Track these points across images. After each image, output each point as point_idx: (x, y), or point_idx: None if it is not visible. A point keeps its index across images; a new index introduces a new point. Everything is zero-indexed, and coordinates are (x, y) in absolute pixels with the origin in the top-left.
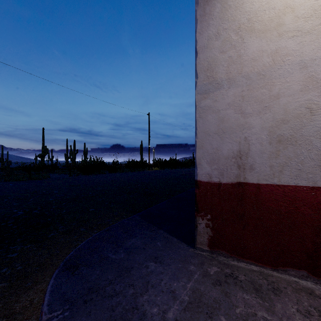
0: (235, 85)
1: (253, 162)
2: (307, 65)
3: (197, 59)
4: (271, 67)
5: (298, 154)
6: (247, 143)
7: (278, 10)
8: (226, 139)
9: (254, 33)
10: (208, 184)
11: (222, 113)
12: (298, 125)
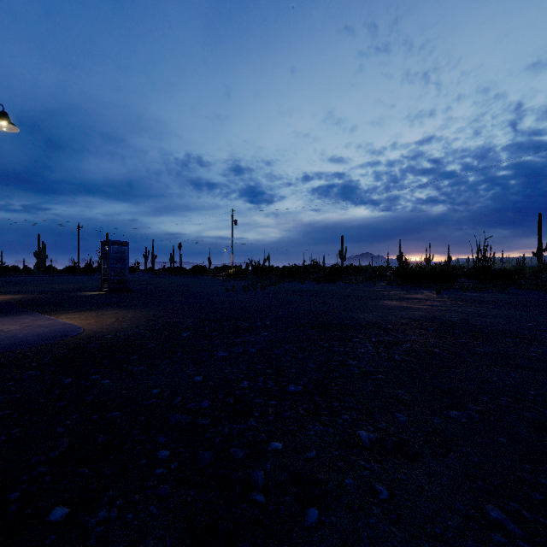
0: None
1: None
2: None
3: None
4: None
5: None
6: None
7: None
8: None
9: None
10: None
11: None
12: None
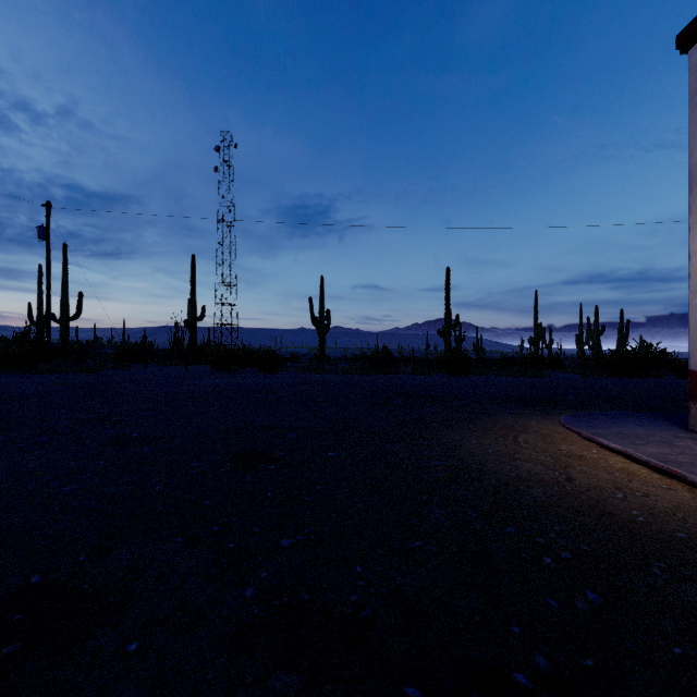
0: None
1: None
2: None
3: (689, 262)
4: None
5: None
6: None
7: None
8: None
9: None
10: None
11: None
12: None
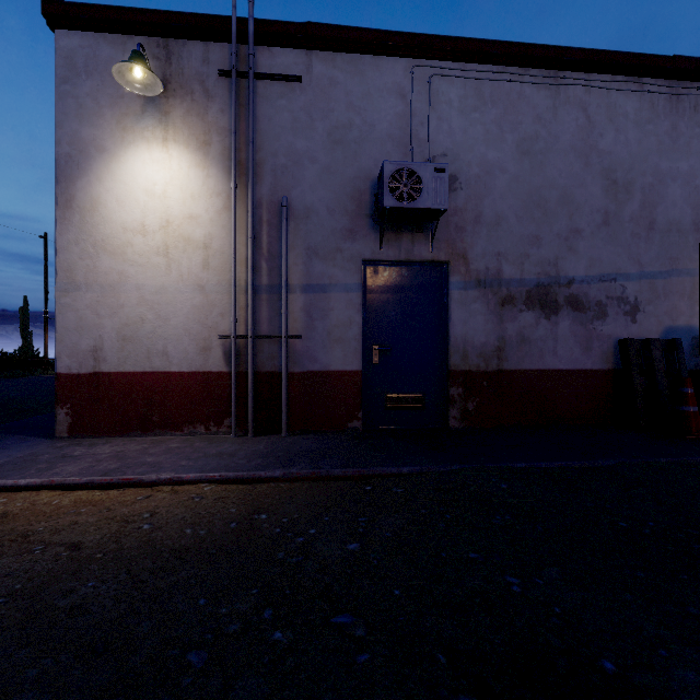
0: (93, 290)
1: (106, 355)
2: (141, 288)
3: (57, 258)
4: (119, 283)
5: (136, 349)
6: (102, 340)
7: (123, 242)
8: (85, 336)
9: (107, 253)
10: (68, 376)
11: (81, 312)
12: (136, 329)
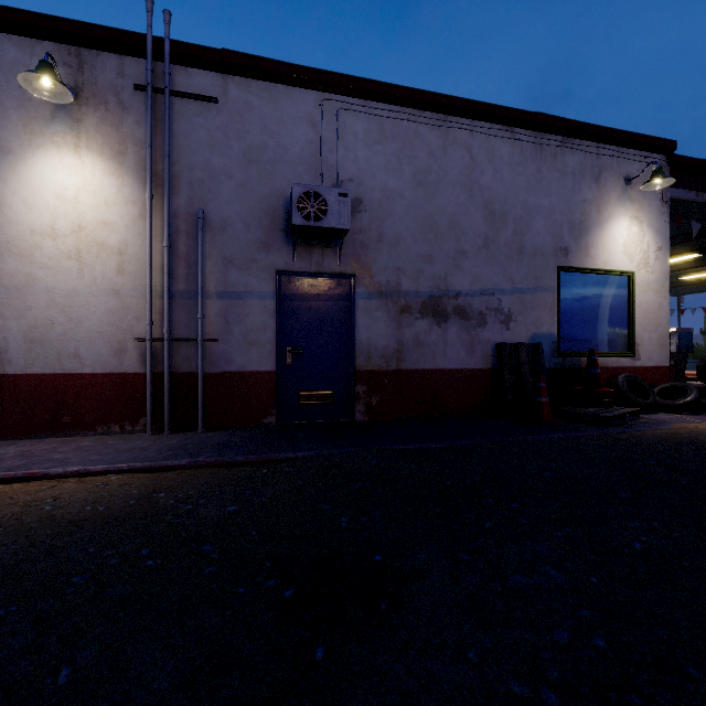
0: None
1: (11, 357)
2: (51, 291)
3: None
4: (26, 286)
5: (45, 351)
6: (7, 342)
7: (31, 245)
8: None
9: (12, 254)
10: None
11: None
12: (45, 331)
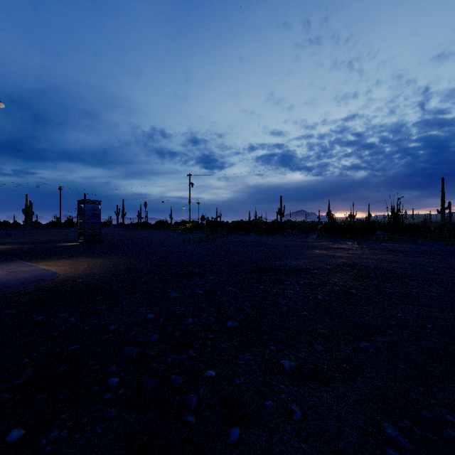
0: None
1: None
2: None
3: None
4: None
5: None
6: None
7: None
8: None
9: None
10: None
11: None
12: None
